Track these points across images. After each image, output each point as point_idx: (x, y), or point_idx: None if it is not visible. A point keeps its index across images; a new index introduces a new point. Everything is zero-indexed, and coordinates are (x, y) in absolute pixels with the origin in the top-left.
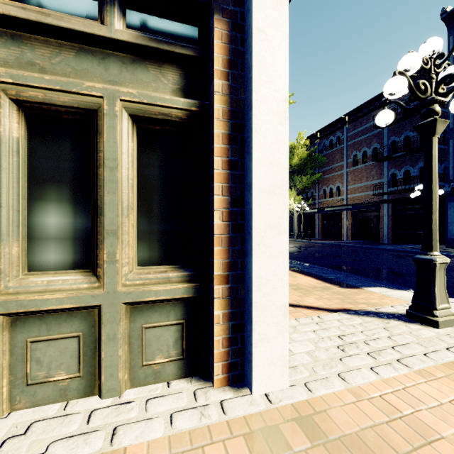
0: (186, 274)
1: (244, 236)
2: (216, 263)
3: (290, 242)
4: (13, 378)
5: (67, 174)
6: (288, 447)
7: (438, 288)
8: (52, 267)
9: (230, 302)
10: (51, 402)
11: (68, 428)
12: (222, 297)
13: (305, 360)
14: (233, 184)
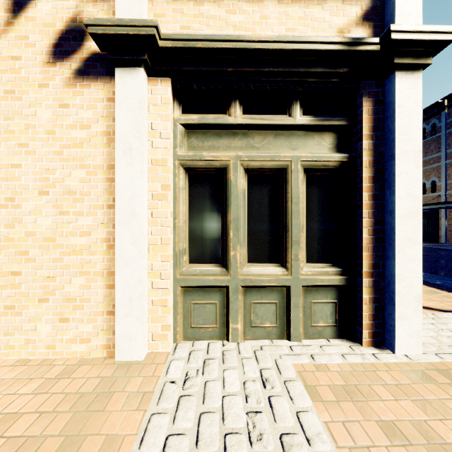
0: (339, 270)
1: (384, 245)
2: (364, 263)
3: None
4: (245, 321)
5: (266, 207)
6: (433, 382)
7: None
8: (259, 261)
9: (374, 290)
10: (262, 339)
11: (283, 351)
12: (368, 286)
13: (430, 341)
14: (376, 210)
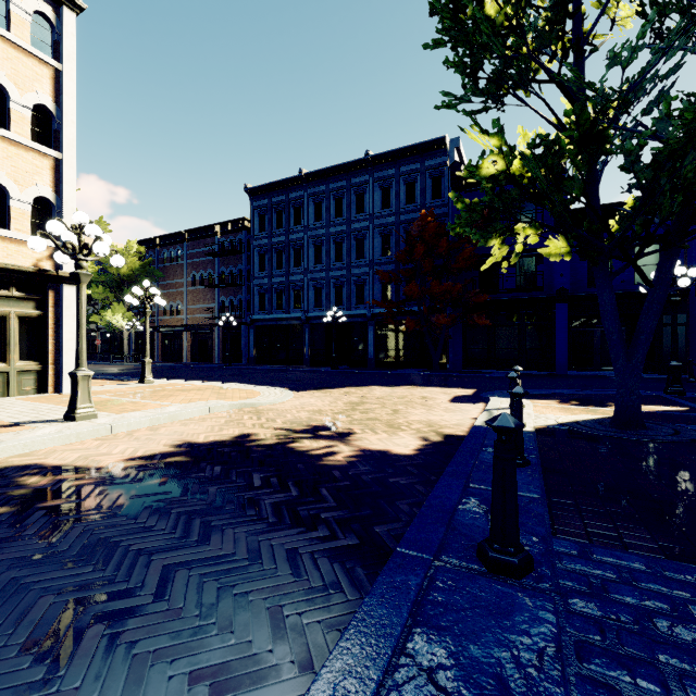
0: (38, 363)
1: (61, 352)
2: (51, 359)
3: (116, 367)
4: None
5: None
6: None
7: (147, 370)
8: None
9: (56, 370)
10: None
11: (6, 399)
12: (53, 369)
13: None
14: (57, 337)
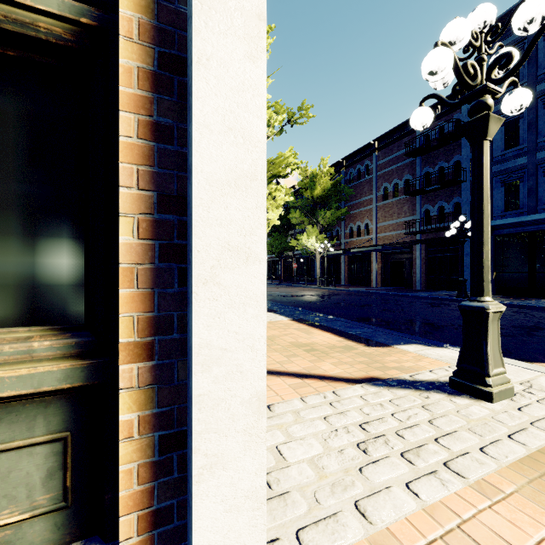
0: (74, 343)
1: (186, 268)
2: (125, 320)
3: (311, 290)
4: None
5: None
6: None
7: (490, 346)
8: None
9: (155, 394)
10: None
11: None
12: (138, 386)
13: (304, 477)
14: (161, 169)
